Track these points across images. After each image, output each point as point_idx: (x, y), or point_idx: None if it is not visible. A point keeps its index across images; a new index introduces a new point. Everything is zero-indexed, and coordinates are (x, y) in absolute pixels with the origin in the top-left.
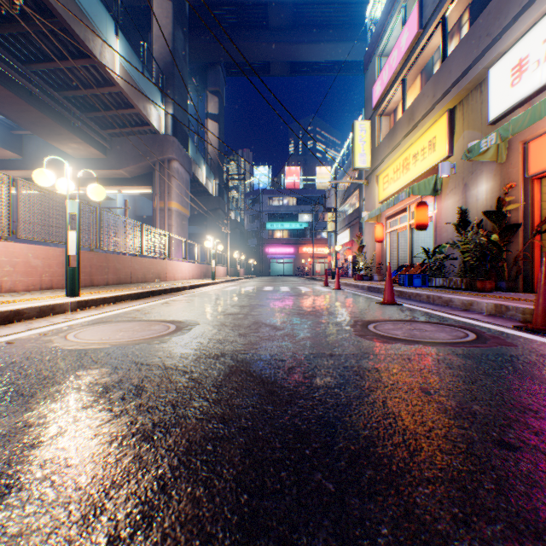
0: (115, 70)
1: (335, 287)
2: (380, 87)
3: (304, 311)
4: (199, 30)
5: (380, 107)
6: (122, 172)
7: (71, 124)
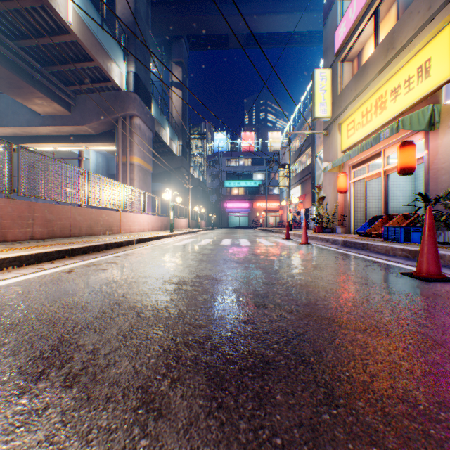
0: (68, 15)
1: (302, 241)
2: (346, 27)
3: (301, 308)
4: (163, 5)
5: (343, 50)
6: (86, 128)
7: (30, 77)
